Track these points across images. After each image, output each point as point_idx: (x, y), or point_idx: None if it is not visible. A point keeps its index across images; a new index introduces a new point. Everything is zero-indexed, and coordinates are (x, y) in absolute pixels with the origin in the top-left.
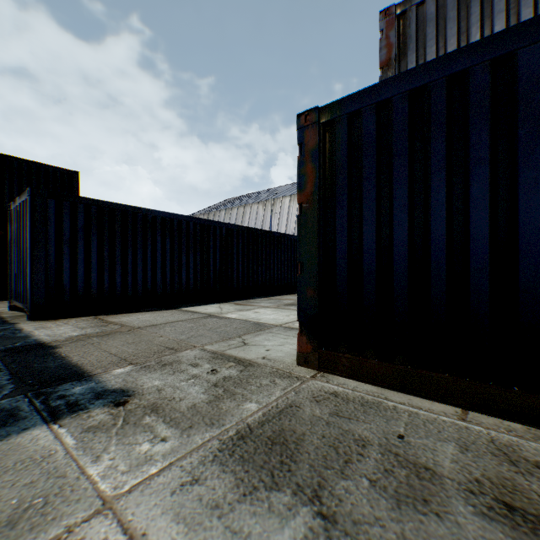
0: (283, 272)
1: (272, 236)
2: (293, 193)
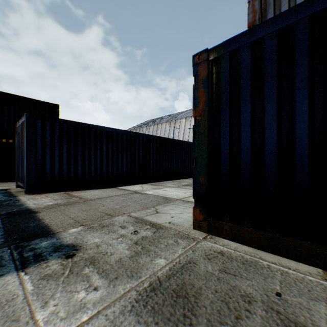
0: (182, 164)
1: (175, 142)
2: (187, 116)
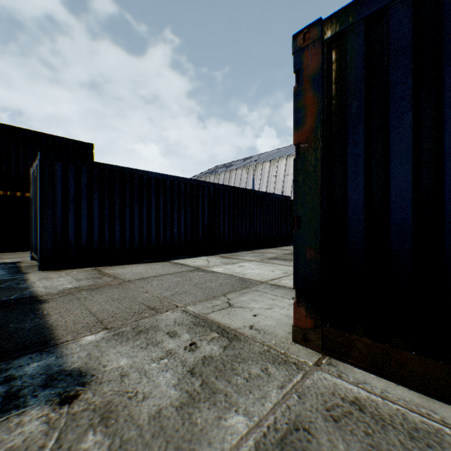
0: (265, 227)
1: (255, 195)
2: (272, 158)
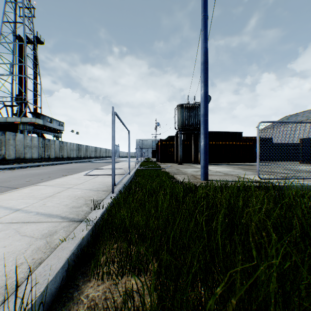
0: None
1: None
2: None
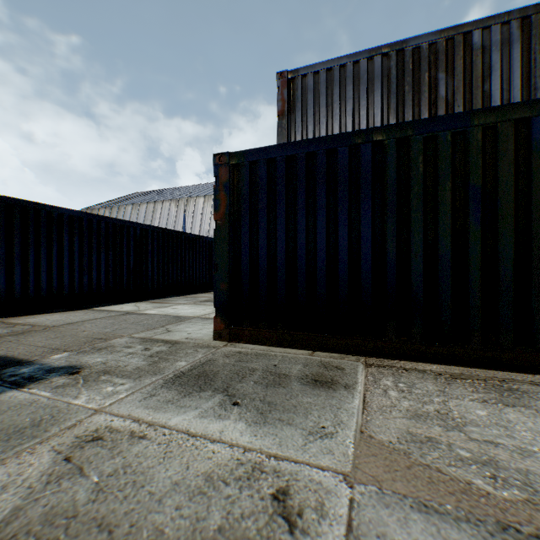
0: (199, 271)
1: (188, 237)
2: (207, 194)
